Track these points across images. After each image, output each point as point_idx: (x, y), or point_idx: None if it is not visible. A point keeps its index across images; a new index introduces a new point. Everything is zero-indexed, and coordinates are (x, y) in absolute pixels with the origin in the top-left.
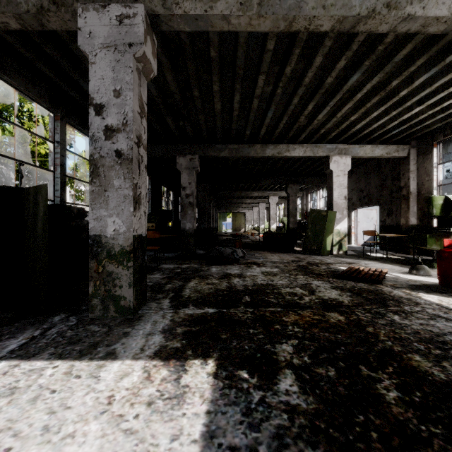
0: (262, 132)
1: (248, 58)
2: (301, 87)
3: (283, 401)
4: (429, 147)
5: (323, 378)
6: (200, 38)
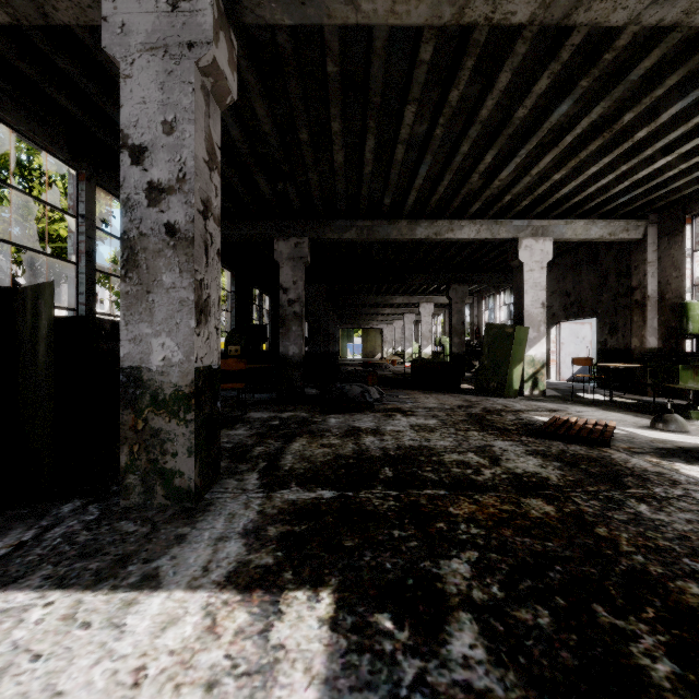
0: (410, 200)
1: (388, 77)
2: (475, 124)
3: (460, 682)
4: (679, 223)
5: (529, 630)
6: (309, 42)
